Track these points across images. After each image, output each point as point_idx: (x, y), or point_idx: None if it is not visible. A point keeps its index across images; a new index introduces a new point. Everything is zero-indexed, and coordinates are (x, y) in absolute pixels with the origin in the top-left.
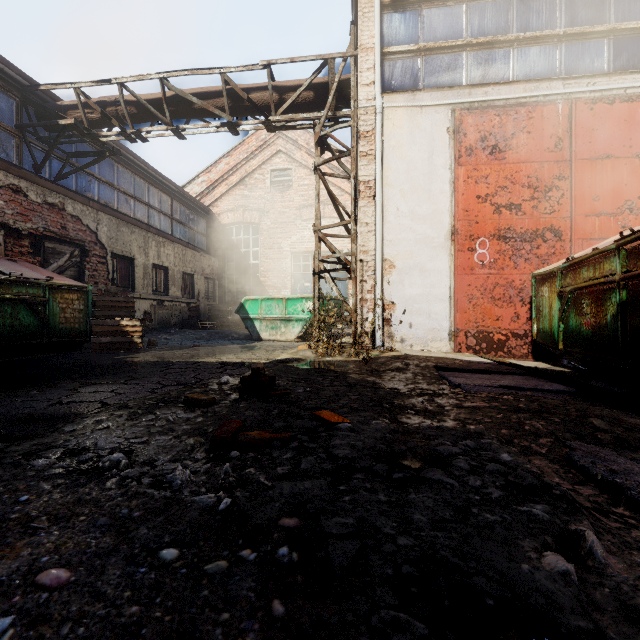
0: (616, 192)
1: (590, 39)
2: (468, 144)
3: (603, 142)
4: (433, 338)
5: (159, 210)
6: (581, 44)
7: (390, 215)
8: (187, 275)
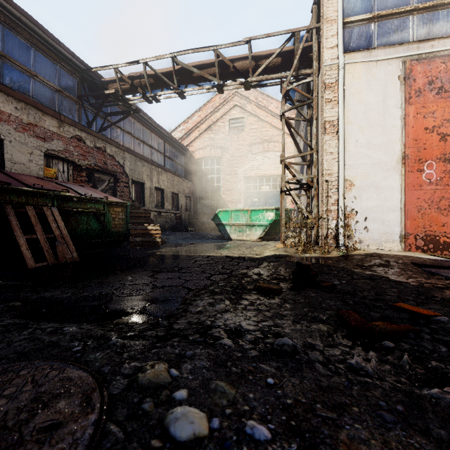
0: None
1: None
2: (417, 87)
3: None
4: (386, 240)
5: (157, 150)
6: None
7: (350, 146)
8: (174, 194)
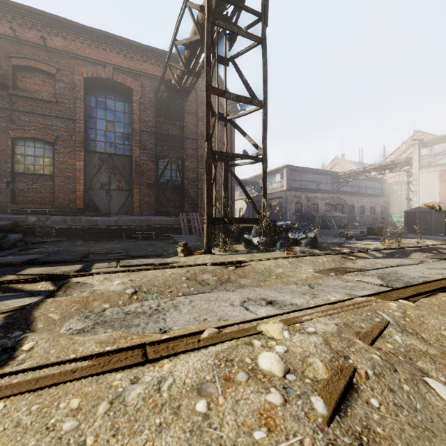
0: None
1: None
2: (443, 180)
3: None
4: None
5: (361, 187)
6: None
7: (421, 198)
8: (372, 207)
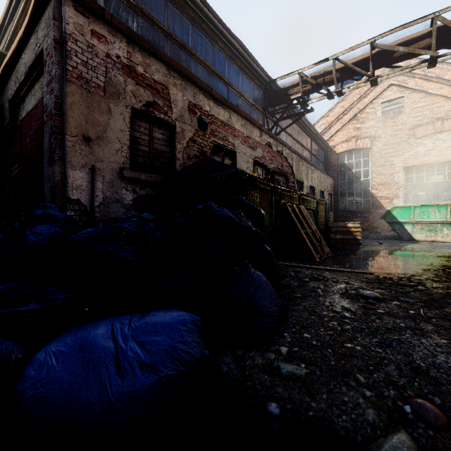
0: None
1: None
2: None
3: None
4: None
5: (306, 148)
6: None
7: None
8: (320, 192)
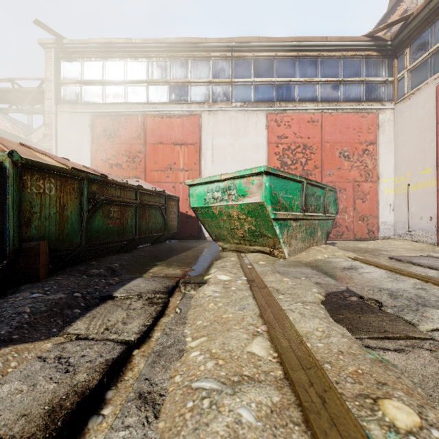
0: (164, 160)
1: (158, 85)
2: (97, 133)
3: (159, 136)
4: None
5: None
6: (155, 87)
7: None
8: None
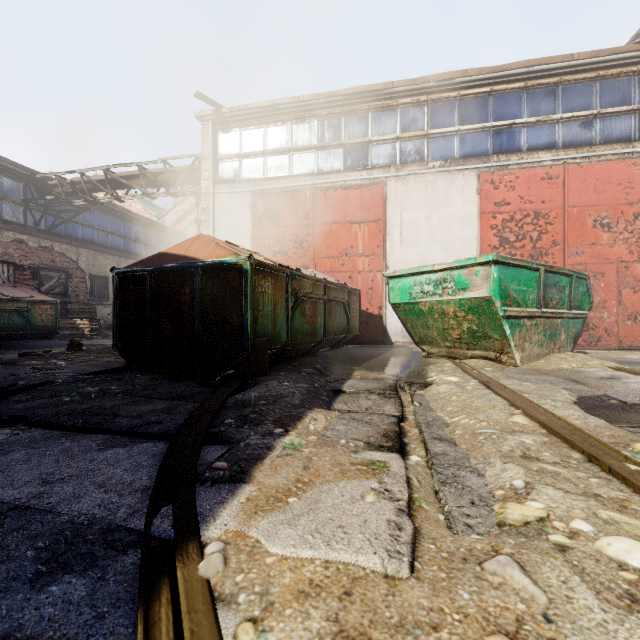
0: (339, 244)
1: (331, 149)
2: (259, 215)
3: (332, 214)
4: None
5: (134, 239)
6: (326, 152)
7: None
8: None
